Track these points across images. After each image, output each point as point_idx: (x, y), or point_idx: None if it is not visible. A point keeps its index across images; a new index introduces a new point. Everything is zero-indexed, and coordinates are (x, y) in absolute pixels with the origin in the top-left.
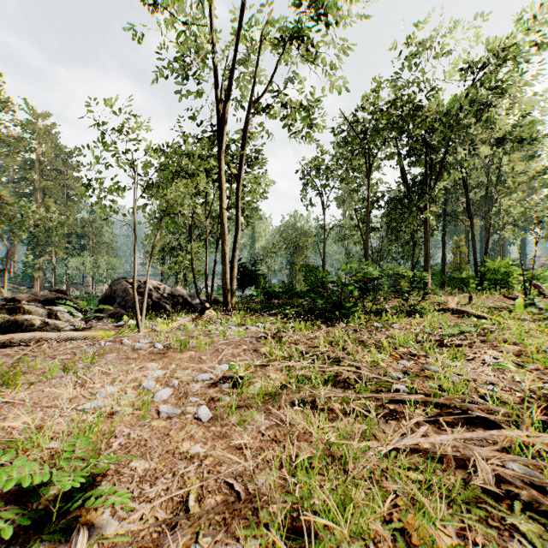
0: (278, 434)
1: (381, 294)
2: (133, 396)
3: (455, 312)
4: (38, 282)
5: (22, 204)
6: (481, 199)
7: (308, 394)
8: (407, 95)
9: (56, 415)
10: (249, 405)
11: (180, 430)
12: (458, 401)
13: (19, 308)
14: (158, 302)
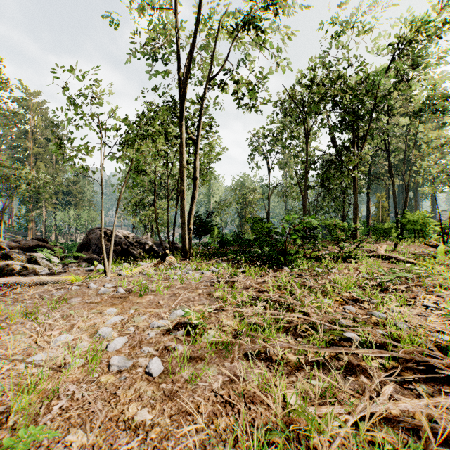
0: (232, 394)
1: (320, 242)
2: (87, 345)
3: (384, 258)
4: (31, 232)
5: (16, 166)
6: (399, 162)
7: (262, 345)
8: (340, 72)
9: (3, 368)
10: (202, 356)
11: (128, 387)
12: (415, 353)
13: (2, 255)
14: (127, 249)
